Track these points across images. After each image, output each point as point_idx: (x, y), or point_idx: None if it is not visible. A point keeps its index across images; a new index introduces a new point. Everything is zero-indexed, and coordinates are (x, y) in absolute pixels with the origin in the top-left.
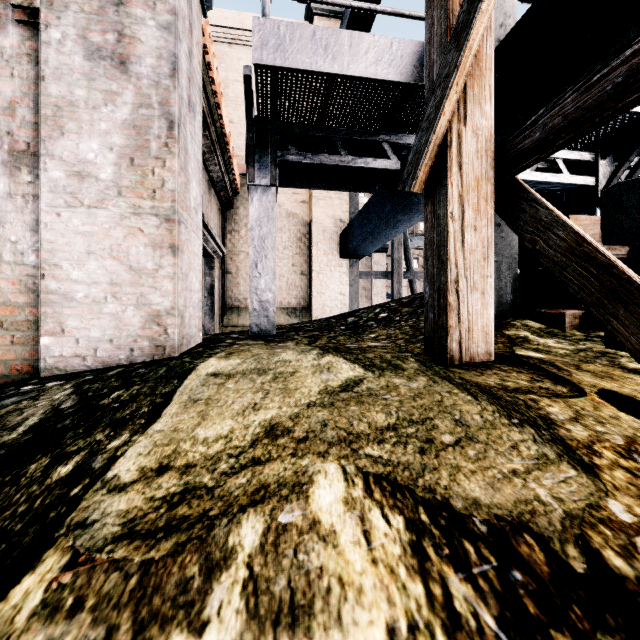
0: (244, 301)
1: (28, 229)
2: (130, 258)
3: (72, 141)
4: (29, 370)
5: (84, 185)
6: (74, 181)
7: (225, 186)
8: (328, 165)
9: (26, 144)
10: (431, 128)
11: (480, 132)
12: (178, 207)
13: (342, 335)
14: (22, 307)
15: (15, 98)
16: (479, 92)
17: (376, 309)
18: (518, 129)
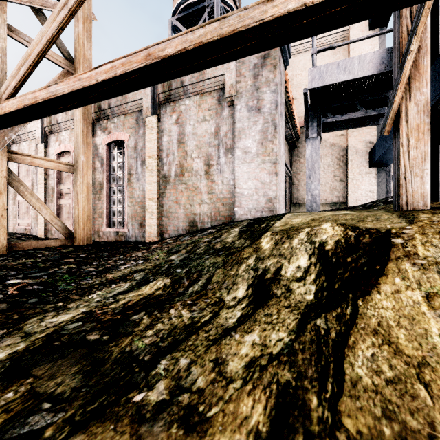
0: (302, 200)
1: (230, 173)
2: (261, 179)
3: (243, 141)
4: (230, 219)
5: (247, 155)
6: (244, 155)
7: (292, 137)
8: (351, 118)
9: (230, 145)
10: (390, 107)
11: (419, 103)
12: (278, 158)
13: (357, 209)
14: (229, 198)
15: (227, 131)
16: (419, 84)
17: (389, 197)
18: (438, 99)
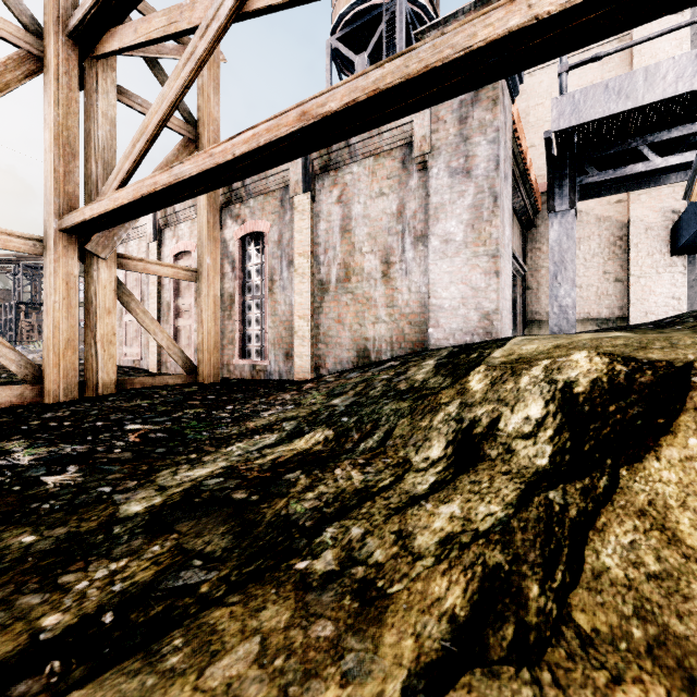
0: (545, 315)
1: (421, 274)
2: (472, 282)
3: (442, 224)
4: (422, 346)
5: (448, 246)
6: (443, 245)
7: (526, 211)
8: (633, 174)
9: (421, 231)
10: None
11: None
12: (499, 247)
13: (642, 329)
14: (419, 314)
15: (416, 209)
16: None
17: None
18: None
